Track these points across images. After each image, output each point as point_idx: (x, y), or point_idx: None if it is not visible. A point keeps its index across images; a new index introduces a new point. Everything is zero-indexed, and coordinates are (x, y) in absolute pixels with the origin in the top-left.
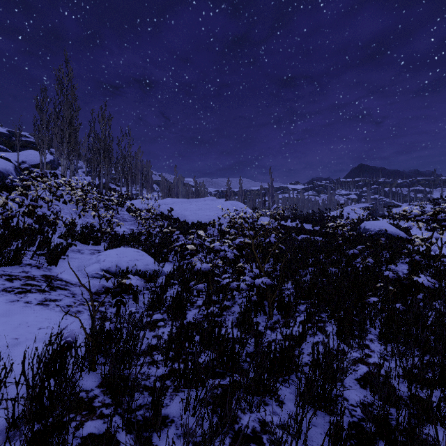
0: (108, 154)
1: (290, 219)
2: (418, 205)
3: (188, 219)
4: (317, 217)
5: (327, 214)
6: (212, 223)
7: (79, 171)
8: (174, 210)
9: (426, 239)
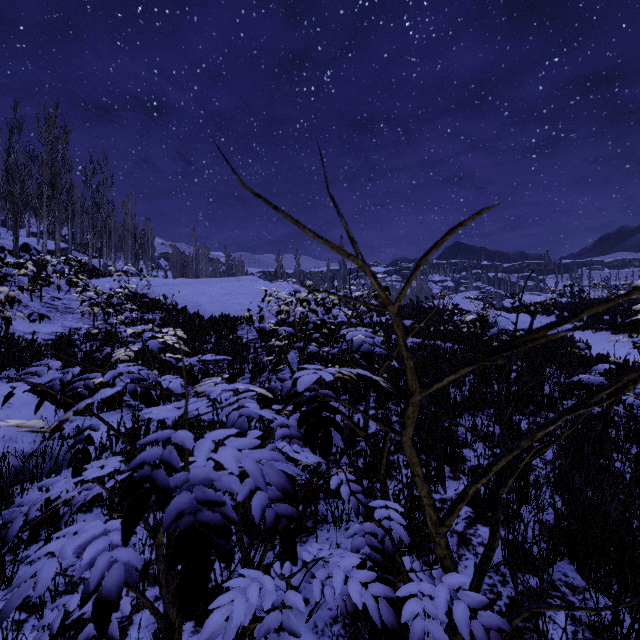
0: (58, 193)
1: (377, 313)
2: (540, 294)
3: (204, 311)
4: (415, 310)
5: (429, 305)
6: (245, 316)
7: (22, 230)
8: (181, 294)
9: (635, 343)
